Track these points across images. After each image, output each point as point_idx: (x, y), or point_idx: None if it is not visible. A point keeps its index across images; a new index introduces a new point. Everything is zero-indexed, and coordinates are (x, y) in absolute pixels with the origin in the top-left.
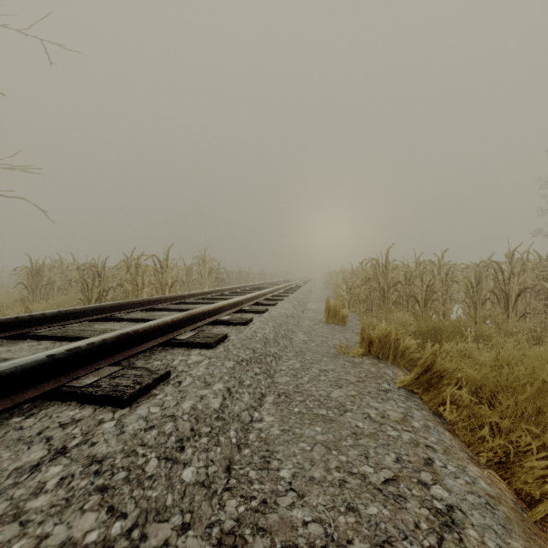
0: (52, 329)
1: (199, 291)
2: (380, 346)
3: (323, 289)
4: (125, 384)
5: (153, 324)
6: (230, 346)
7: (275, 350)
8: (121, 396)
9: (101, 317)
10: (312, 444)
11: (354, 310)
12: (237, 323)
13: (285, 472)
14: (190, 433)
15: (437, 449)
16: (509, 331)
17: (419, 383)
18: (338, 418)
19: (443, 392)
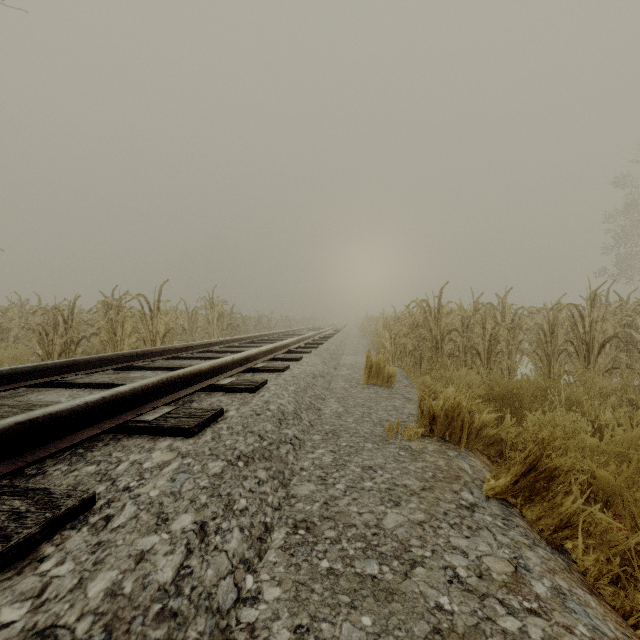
0: None
1: (201, 342)
2: (446, 422)
3: (360, 338)
4: None
5: (93, 399)
6: (224, 430)
7: (294, 432)
8: None
9: (43, 381)
10: None
11: (399, 365)
12: (242, 388)
13: None
14: None
15: None
16: (599, 393)
17: (518, 488)
18: (402, 584)
19: (558, 506)
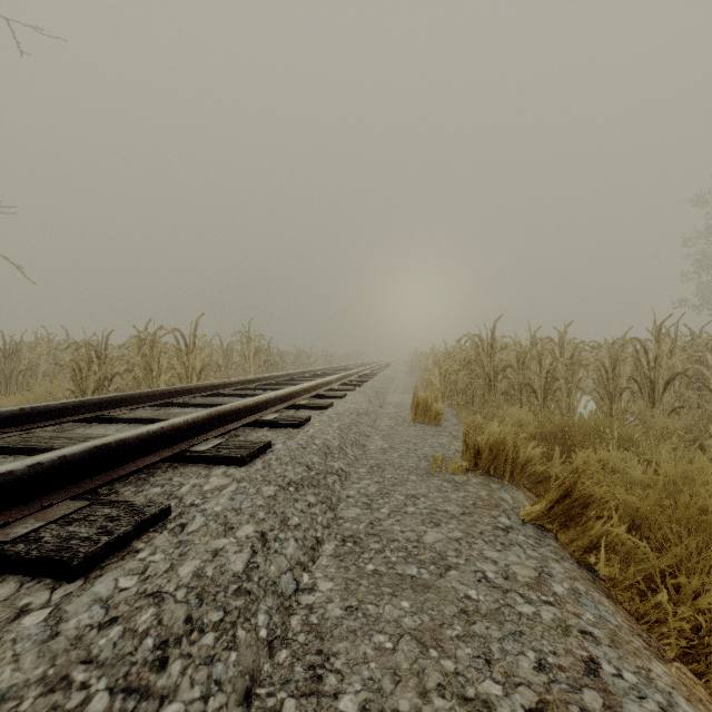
0: (7, 436)
1: (240, 379)
2: (491, 457)
3: (407, 376)
4: (84, 534)
5: (153, 429)
6: (273, 460)
7: (340, 465)
8: (68, 559)
9: (89, 416)
10: (396, 637)
11: (449, 404)
12: (287, 424)
13: (348, 700)
14: (183, 628)
15: (599, 638)
16: (660, 432)
17: (554, 514)
18: (437, 581)
19: (589, 530)
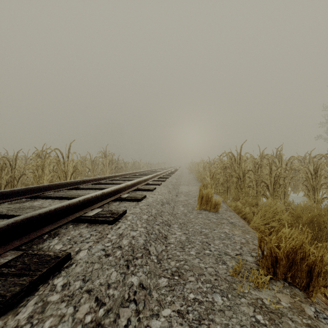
0: None
1: (94, 178)
2: (287, 263)
3: (189, 174)
4: None
5: None
6: (54, 294)
7: (140, 278)
8: None
9: None
10: None
11: (215, 192)
12: (103, 221)
13: None
14: None
15: None
16: None
17: None
18: None
19: None
